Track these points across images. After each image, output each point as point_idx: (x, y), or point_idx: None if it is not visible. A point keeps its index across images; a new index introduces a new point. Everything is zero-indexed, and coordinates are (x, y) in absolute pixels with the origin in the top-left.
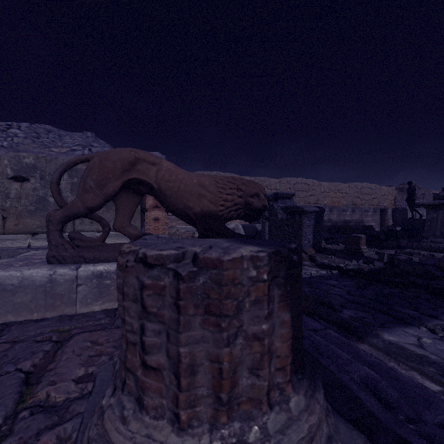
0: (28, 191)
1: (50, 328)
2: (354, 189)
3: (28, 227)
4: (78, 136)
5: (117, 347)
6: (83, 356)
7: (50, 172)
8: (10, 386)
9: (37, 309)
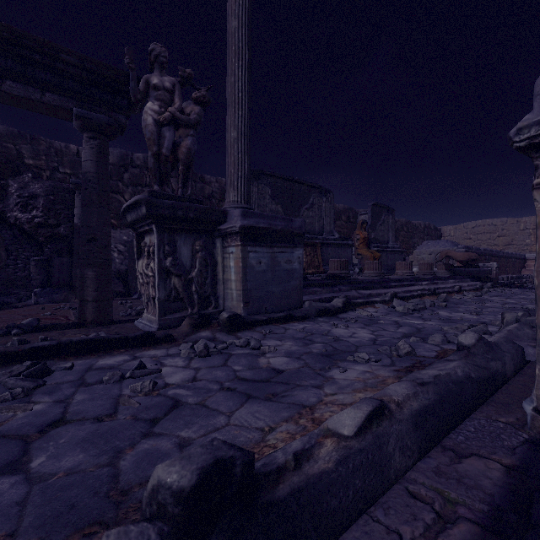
0: (431, 257)
1: None
2: None
3: None
4: (442, 242)
5: None
6: None
7: (435, 252)
8: None
9: None
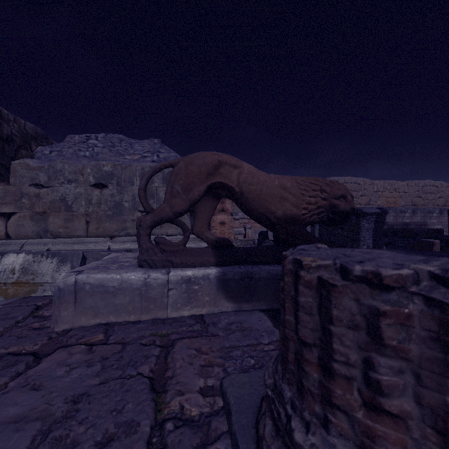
0: (107, 197)
1: (149, 331)
2: (415, 188)
3: (106, 230)
4: (147, 143)
5: (224, 358)
6: (195, 366)
7: (125, 178)
8: (140, 392)
9: (134, 311)
